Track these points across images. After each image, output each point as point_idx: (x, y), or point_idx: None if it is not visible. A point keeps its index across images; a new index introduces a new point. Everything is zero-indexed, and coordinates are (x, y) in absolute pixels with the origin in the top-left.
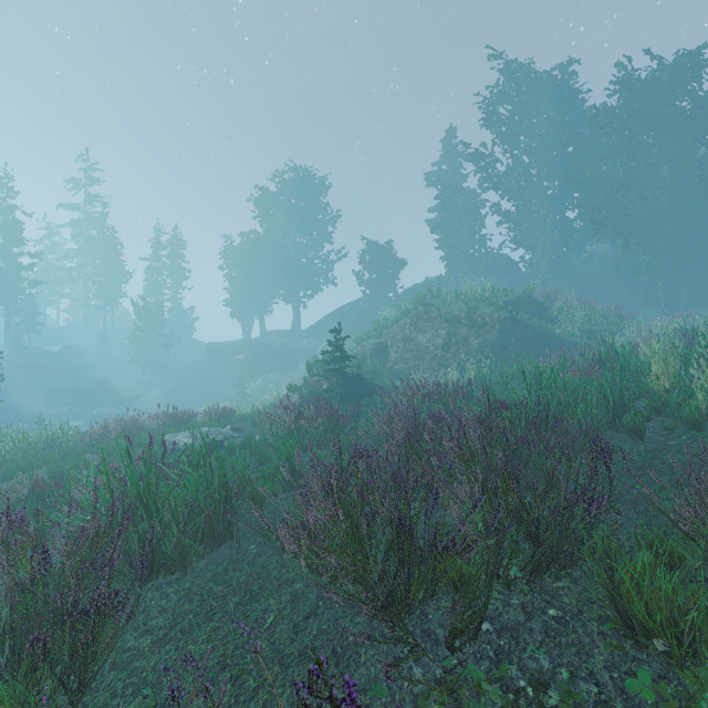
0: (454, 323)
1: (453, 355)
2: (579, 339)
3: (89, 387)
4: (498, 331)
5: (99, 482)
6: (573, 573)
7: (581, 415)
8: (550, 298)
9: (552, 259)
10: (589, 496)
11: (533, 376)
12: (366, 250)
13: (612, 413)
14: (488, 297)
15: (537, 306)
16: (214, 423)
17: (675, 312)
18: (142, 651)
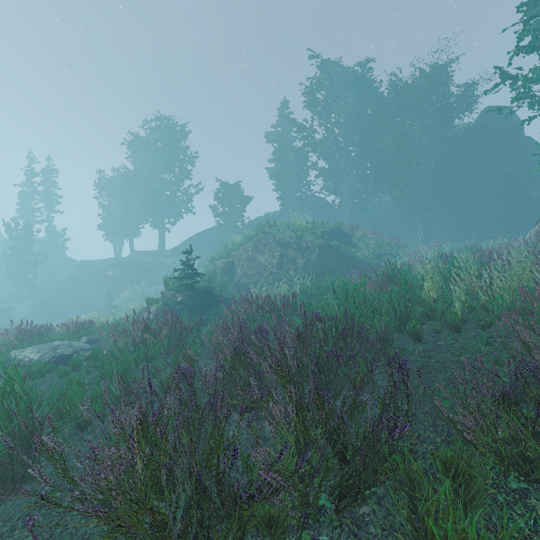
0: (285, 247)
1: (284, 272)
2: (372, 260)
3: None
4: (317, 254)
5: None
6: (377, 491)
7: (378, 325)
8: (353, 230)
9: (354, 202)
10: (393, 423)
11: (342, 289)
12: (220, 188)
13: (400, 321)
14: (310, 228)
15: (344, 236)
16: (70, 335)
17: (431, 242)
18: None
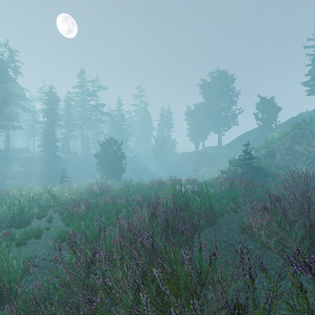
0: None
1: None
2: None
3: (141, 169)
4: None
5: (168, 197)
6: None
7: None
8: None
9: None
10: None
11: None
12: (258, 103)
13: None
14: None
15: None
16: (190, 184)
17: None
18: (195, 251)
